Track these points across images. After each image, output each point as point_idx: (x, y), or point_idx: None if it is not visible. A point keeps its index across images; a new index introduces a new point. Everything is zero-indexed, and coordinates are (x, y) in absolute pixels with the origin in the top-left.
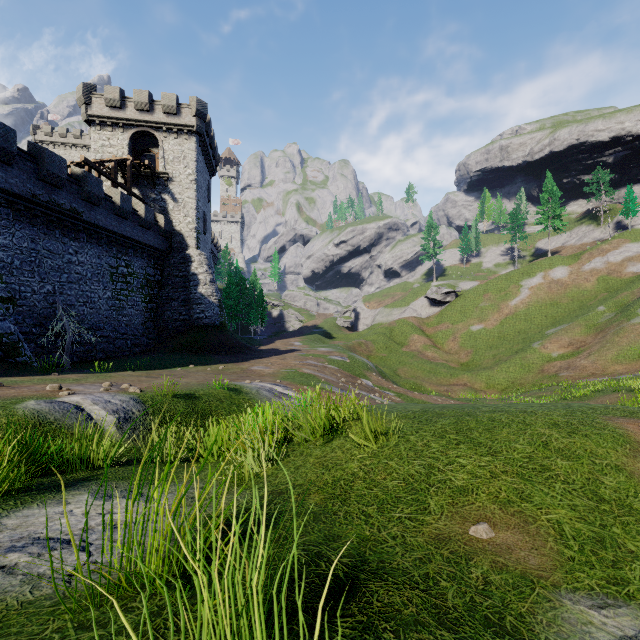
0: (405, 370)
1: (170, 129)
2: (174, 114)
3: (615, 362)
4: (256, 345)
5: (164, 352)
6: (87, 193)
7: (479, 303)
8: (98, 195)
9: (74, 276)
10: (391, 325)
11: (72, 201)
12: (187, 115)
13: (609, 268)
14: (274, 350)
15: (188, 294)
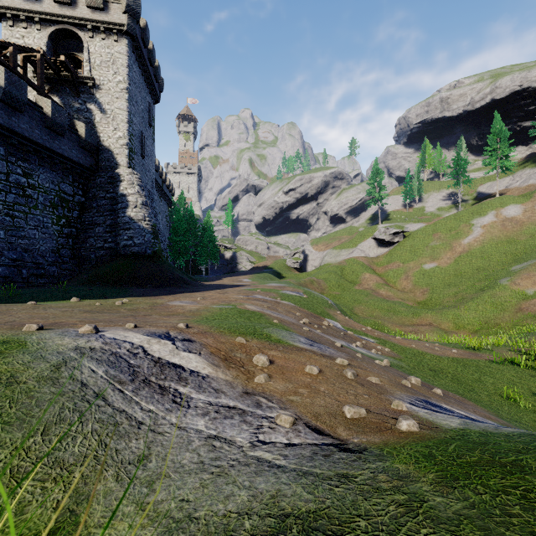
0: (362, 309)
1: (96, 28)
2: (100, 9)
3: None
4: (200, 281)
5: (72, 284)
6: None
7: (429, 242)
8: None
9: None
10: (341, 264)
11: None
12: (116, 11)
13: None
14: (218, 285)
15: (115, 218)
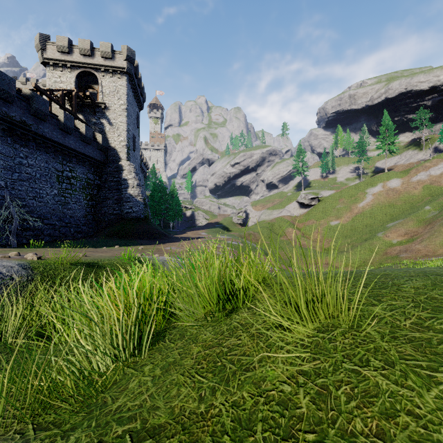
0: (283, 253)
1: (107, 70)
2: (110, 58)
3: (442, 246)
4: (172, 234)
5: (99, 237)
6: (35, 109)
7: (336, 205)
8: (44, 112)
9: (24, 175)
10: (272, 221)
11: (22, 115)
12: (120, 59)
13: (431, 179)
14: (185, 237)
15: (120, 194)
